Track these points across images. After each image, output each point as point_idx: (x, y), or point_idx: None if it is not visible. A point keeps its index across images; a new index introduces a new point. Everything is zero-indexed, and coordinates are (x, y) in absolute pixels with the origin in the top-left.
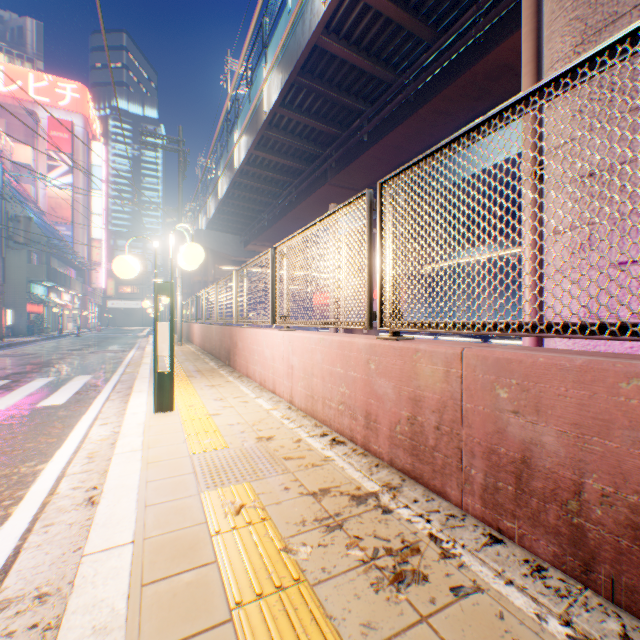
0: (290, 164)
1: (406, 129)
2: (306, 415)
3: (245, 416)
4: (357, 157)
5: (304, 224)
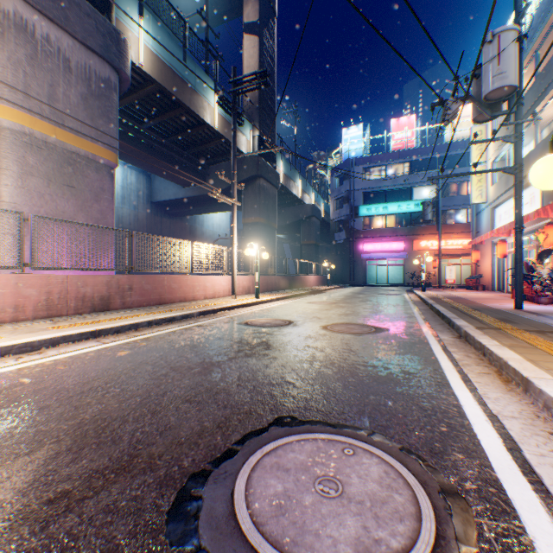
0: None
1: None
2: None
3: None
4: None
5: None
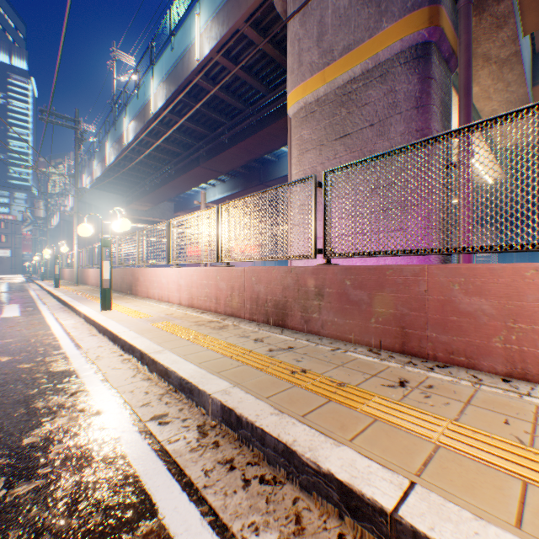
0: (171, 148)
1: (253, 141)
2: (189, 307)
3: (156, 310)
4: (221, 152)
5: (181, 192)
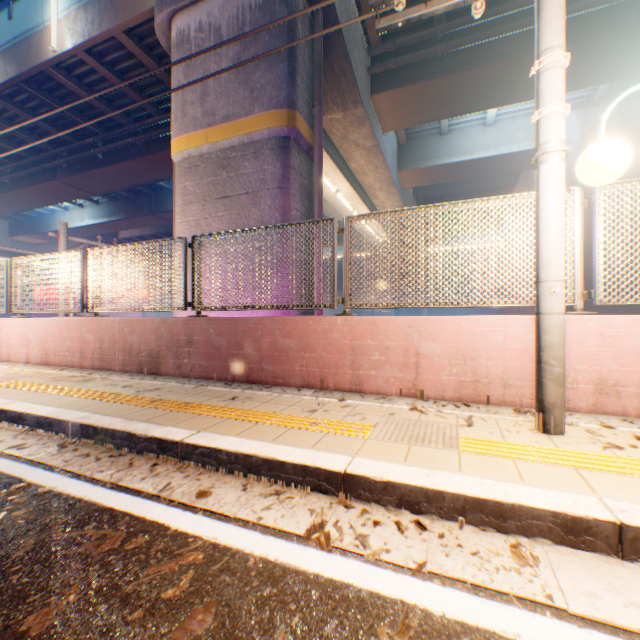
0: (6, 146)
1: (139, 164)
2: (43, 365)
3: None
4: (93, 169)
5: (25, 209)
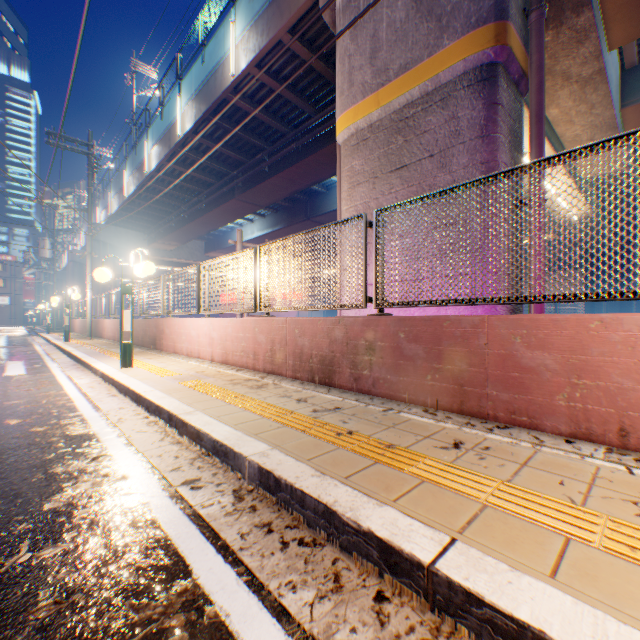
0: (201, 177)
1: (298, 169)
2: (223, 364)
3: (184, 367)
4: (261, 183)
5: (213, 229)
